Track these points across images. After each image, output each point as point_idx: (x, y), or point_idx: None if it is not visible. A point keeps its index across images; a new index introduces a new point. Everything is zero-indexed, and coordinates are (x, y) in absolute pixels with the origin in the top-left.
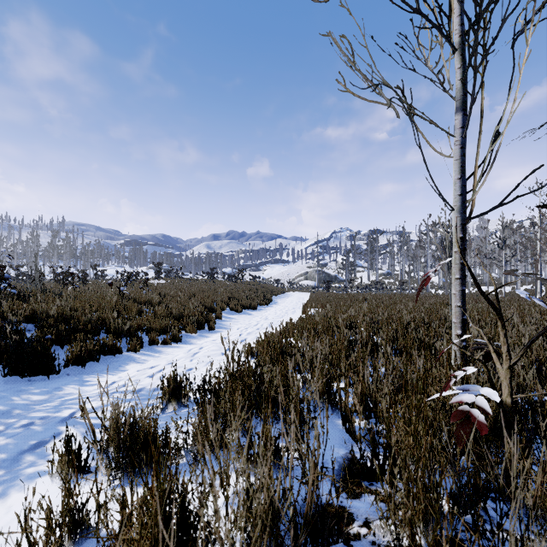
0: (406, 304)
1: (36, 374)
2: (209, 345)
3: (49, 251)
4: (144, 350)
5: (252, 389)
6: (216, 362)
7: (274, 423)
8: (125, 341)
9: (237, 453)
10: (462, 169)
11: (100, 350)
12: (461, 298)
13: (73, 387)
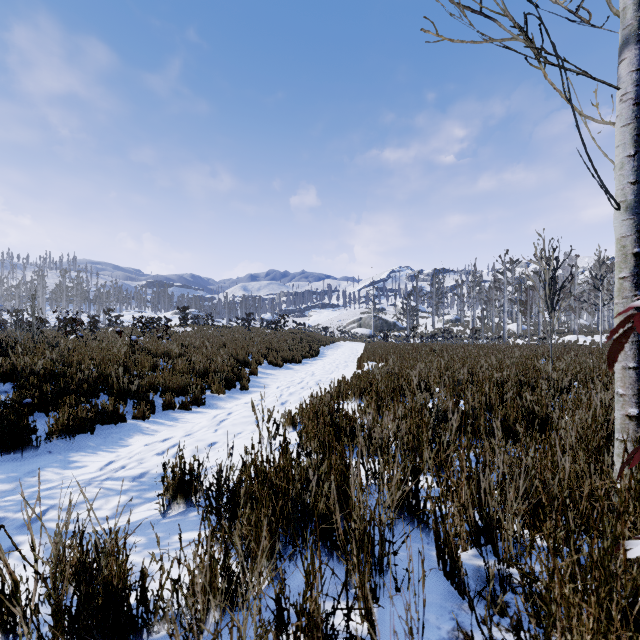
0: (486, 357)
1: (5, 452)
2: (240, 410)
3: (57, 294)
4: (155, 417)
5: (290, 497)
6: (247, 434)
7: (325, 555)
8: (132, 405)
9: (259, 637)
10: (637, 141)
11: (97, 418)
12: (634, 355)
13: (52, 471)
